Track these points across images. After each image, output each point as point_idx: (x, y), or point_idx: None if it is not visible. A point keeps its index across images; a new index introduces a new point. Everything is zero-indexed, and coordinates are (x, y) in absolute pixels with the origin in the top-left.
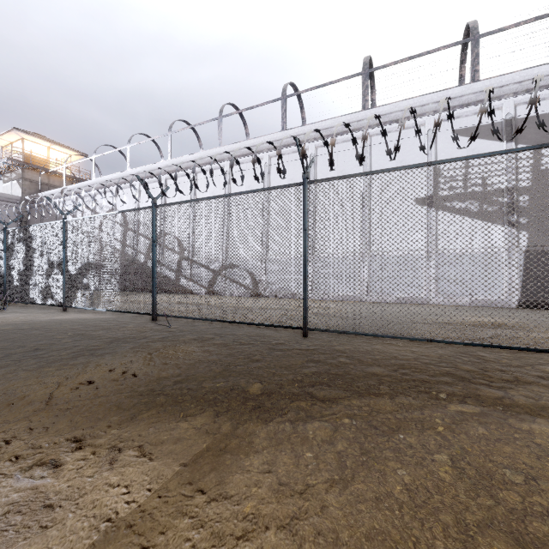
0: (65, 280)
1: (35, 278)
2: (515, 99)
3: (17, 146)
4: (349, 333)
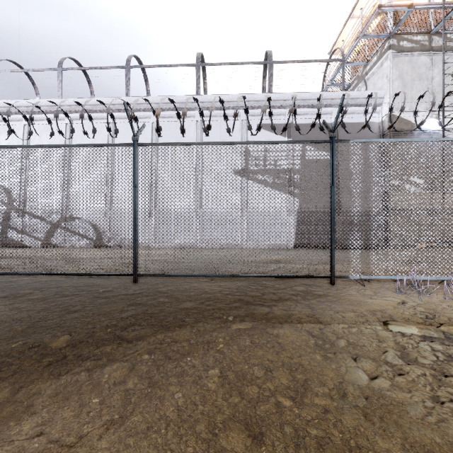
0: None
1: None
2: None
3: None
4: (173, 275)
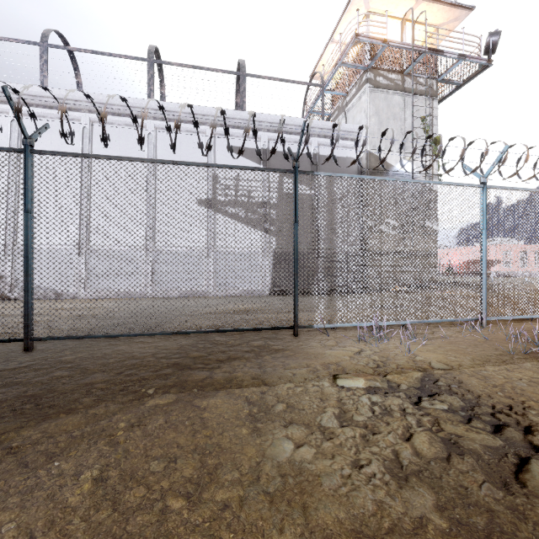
0: None
1: None
2: (269, 135)
3: None
4: (90, 337)
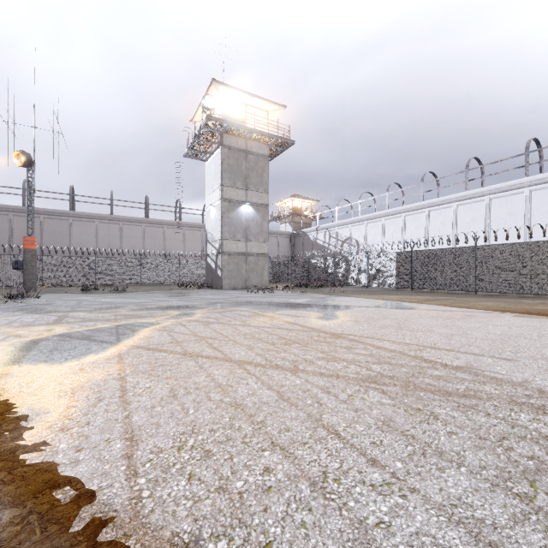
0: (367, 276)
1: (351, 276)
2: None
3: (286, 203)
4: (491, 292)
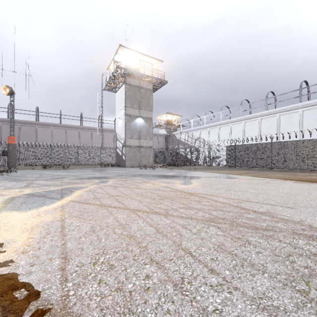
0: (210, 160)
1: (200, 159)
2: None
3: (163, 117)
4: (280, 169)
